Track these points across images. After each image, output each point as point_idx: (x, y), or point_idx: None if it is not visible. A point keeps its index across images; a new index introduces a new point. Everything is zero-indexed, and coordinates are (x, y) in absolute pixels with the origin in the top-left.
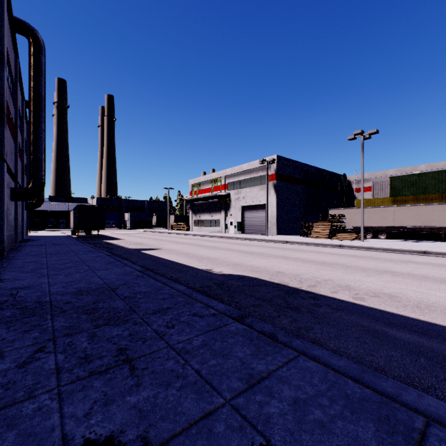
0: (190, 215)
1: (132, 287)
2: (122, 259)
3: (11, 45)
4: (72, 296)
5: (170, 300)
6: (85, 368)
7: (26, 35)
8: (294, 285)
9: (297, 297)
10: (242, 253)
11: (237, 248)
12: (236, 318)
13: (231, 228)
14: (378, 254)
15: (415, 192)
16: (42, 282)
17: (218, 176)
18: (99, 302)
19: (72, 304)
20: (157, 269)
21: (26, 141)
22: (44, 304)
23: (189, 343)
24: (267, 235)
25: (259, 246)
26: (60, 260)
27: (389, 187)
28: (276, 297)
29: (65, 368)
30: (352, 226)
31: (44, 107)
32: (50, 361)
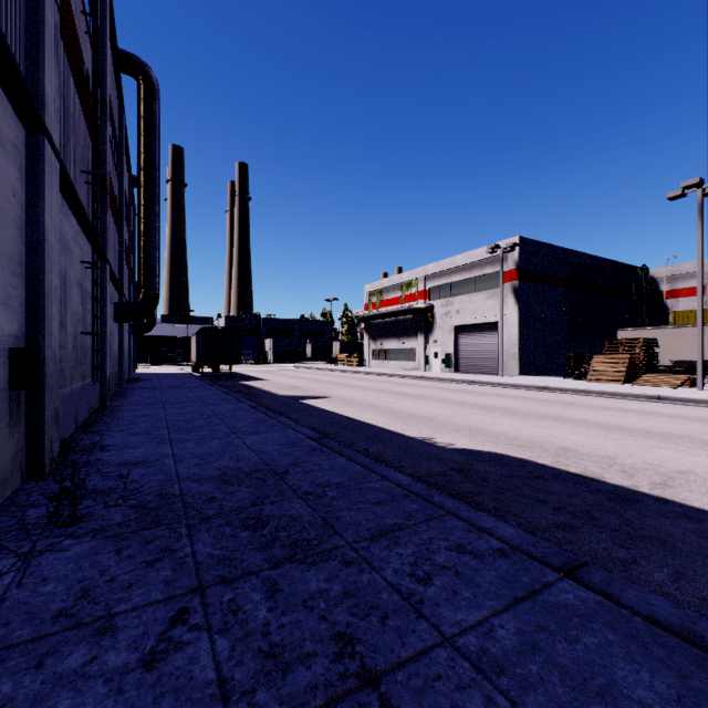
0: (366, 342)
1: (310, 472)
2: (277, 415)
3: (115, 92)
4: (214, 486)
5: (392, 505)
6: (280, 693)
7: (134, 75)
8: (617, 480)
9: (646, 512)
10: (473, 408)
11: (458, 398)
12: (563, 569)
13: (434, 364)
14: None
15: None
16: (164, 454)
17: (413, 277)
18: (263, 503)
19: (217, 504)
20: (337, 434)
21: (133, 236)
22: (172, 499)
23: (491, 638)
24: (503, 376)
25: (496, 395)
26: (185, 413)
27: None
28: (596, 507)
29: (238, 684)
30: (672, 360)
31: (158, 180)
32: (203, 655)
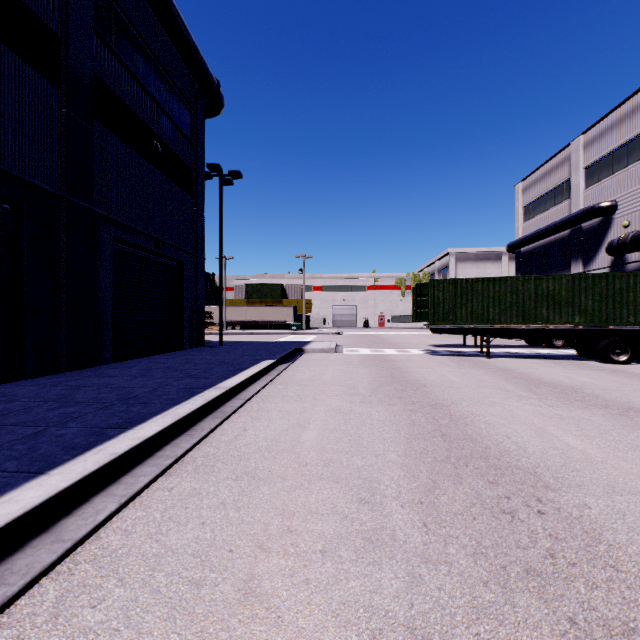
0: None
1: None
2: None
3: None
4: None
5: None
6: None
7: None
8: None
9: None
10: None
11: None
12: None
13: None
14: (231, 335)
15: (260, 297)
16: None
17: None
18: None
19: None
20: None
21: None
22: None
23: None
24: None
25: None
26: None
27: (245, 292)
28: None
29: None
30: None
31: None
32: None
